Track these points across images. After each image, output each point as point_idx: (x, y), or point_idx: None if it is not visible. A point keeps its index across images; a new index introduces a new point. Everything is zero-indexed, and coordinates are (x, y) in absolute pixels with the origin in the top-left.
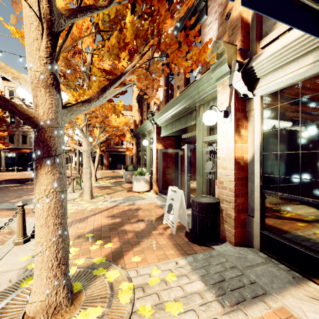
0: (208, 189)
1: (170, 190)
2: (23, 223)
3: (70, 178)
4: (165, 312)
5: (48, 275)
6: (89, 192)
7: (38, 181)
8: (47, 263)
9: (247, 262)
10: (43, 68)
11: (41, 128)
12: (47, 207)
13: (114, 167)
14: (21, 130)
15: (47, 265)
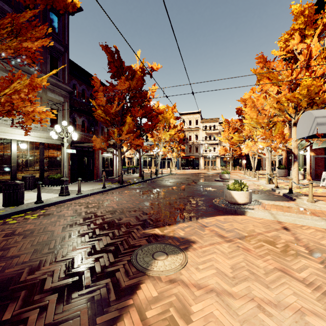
0: None
1: (324, 173)
2: (268, 179)
3: (230, 174)
4: (325, 191)
5: (296, 181)
6: None
7: (294, 164)
8: (296, 179)
9: None
10: (296, 145)
11: (295, 155)
12: (296, 169)
13: (251, 169)
14: (188, 144)
15: (296, 179)
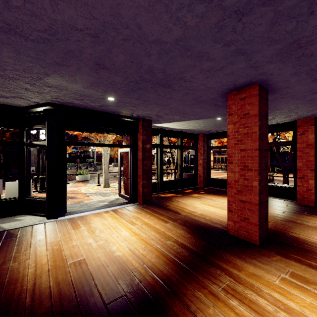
0: (20, 188)
1: None
2: (34, 184)
3: None
4: None
5: None
6: (104, 182)
7: None
8: None
9: None
10: None
11: None
12: None
13: (280, 170)
14: None
15: None
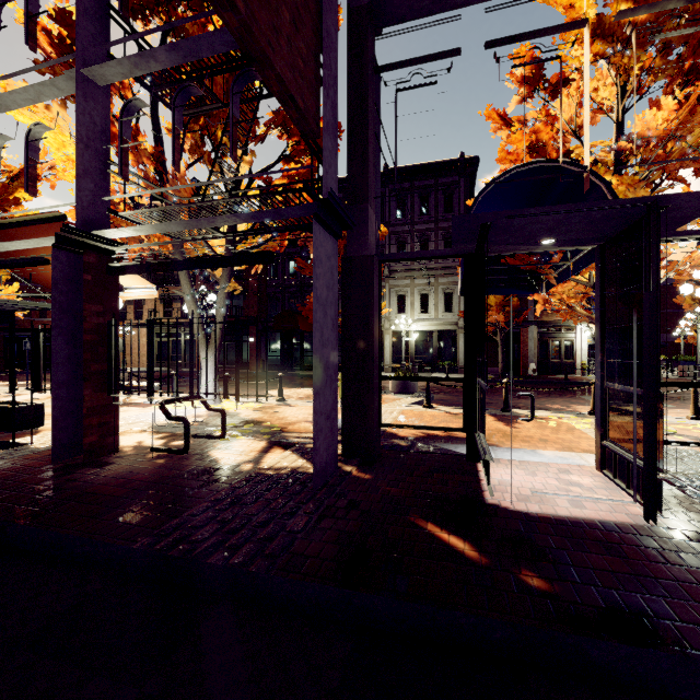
0: None
1: None
2: (693, 402)
3: None
4: None
5: None
6: None
7: None
8: None
9: (695, 465)
10: None
11: None
12: None
13: None
14: None
15: None
